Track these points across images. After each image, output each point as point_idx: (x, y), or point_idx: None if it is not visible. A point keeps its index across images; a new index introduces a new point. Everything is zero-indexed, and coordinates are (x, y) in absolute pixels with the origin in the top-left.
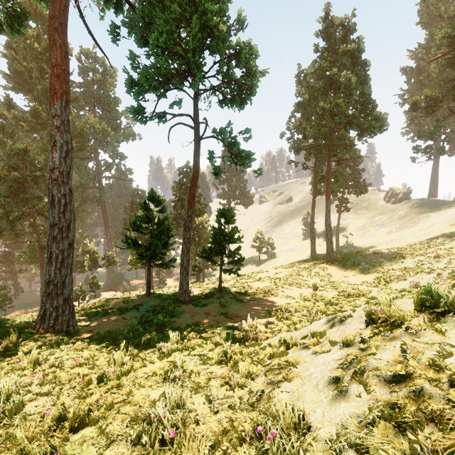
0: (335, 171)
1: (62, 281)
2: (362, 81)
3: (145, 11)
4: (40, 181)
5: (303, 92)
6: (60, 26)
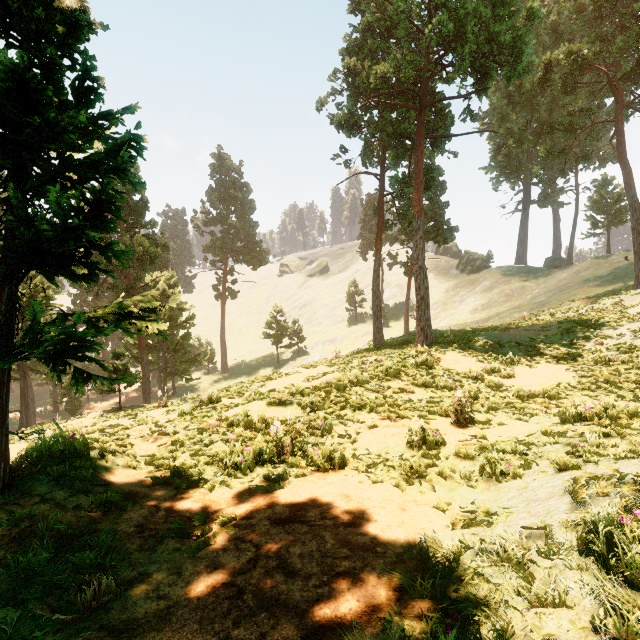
0: (425, 167)
1: None
2: None
3: None
4: None
5: None
6: None
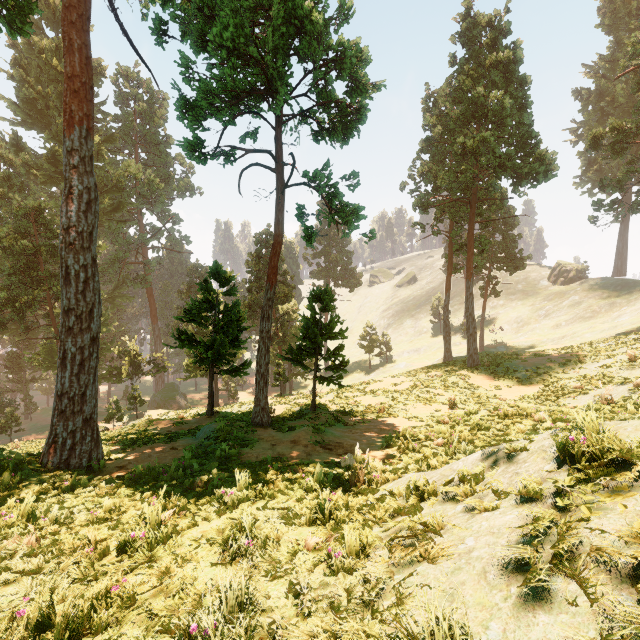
0: (479, 237)
1: (81, 394)
2: (520, 106)
3: None
4: None
5: (433, 122)
6: (79, 19)
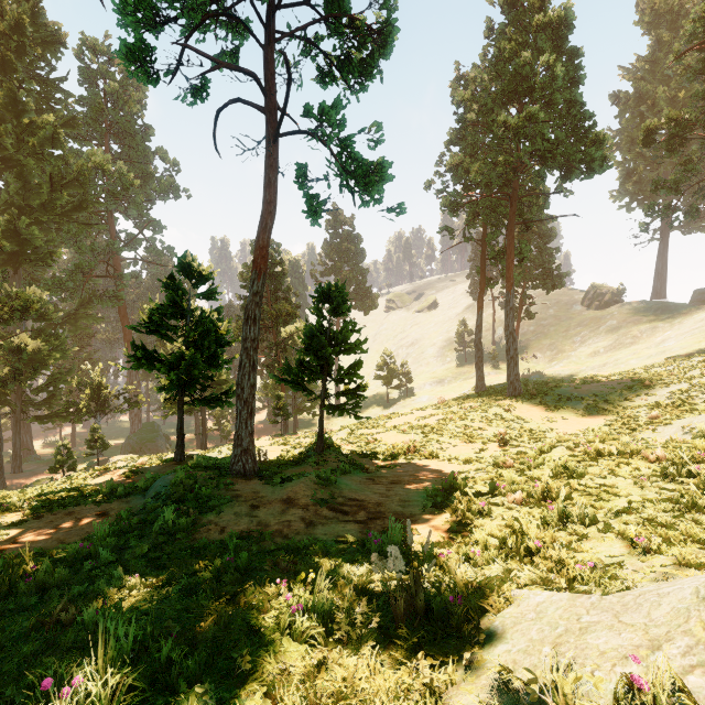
0: (519, 243)
1: None
2: (571, 81)
3: None
4: (4, 261)
5: (468, 98)
6: None
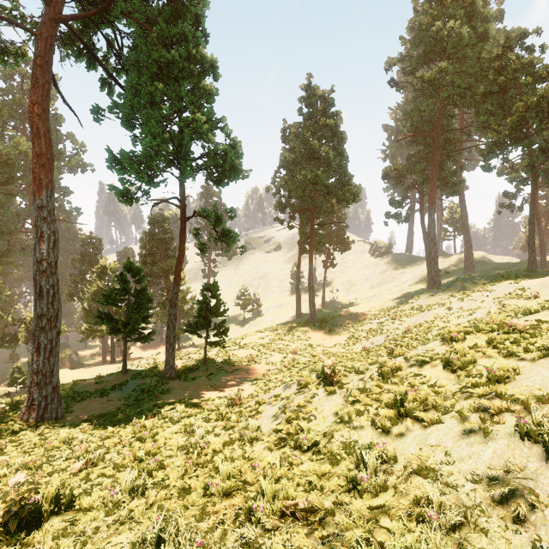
0: (318, 233)
1: (50, 370)
2: (340, 153)
3: (134, 101)
4: None
5: (287, 156)
6: (43, 113)
